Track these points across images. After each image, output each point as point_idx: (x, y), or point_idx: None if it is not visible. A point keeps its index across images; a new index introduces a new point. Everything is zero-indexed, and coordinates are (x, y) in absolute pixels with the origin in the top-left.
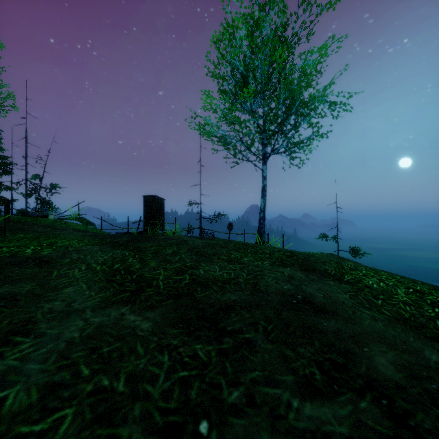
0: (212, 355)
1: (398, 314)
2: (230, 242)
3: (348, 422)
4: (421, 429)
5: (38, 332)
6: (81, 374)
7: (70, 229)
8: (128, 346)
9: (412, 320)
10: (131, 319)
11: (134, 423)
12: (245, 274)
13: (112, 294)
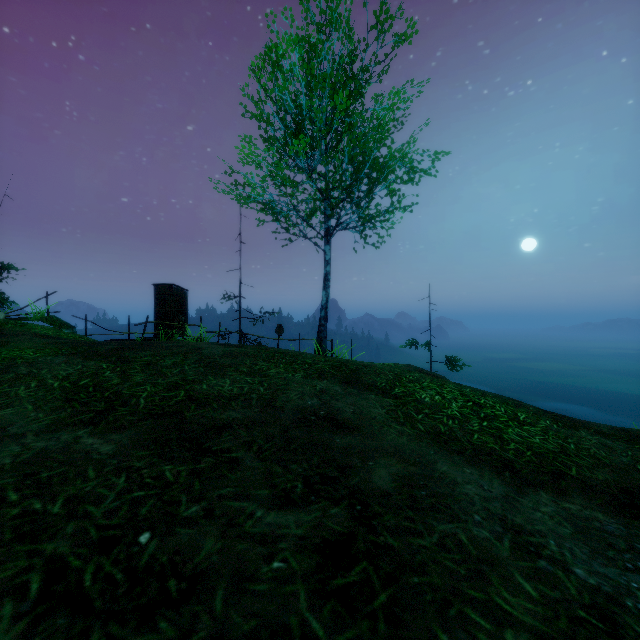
0: (182, 475)
1: (434, 428)
2: (266, 350)
3: (308, 525)
4: (381, 526)
5: None
6: (8, 499)
7: (30, 334)
8: (76, 470)
9: (446, 434)
10: (88, 443)
11: (64, 539)
12: (263, 389)
13: (68, 415)
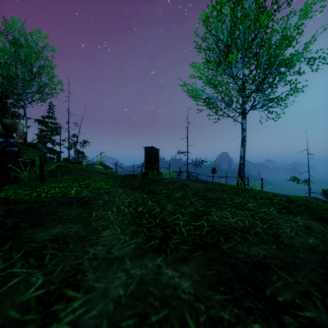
0: None
1: None
2: (224, 186)
3: None
4: None
5: (87, 285)
6: None
7: (97, 172)
8: (176, 315)
9: None
10: (169, 275)
11: None
12: (259, 223)
13: (143, 240)
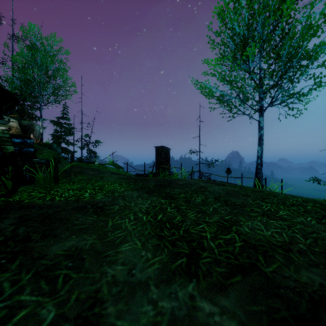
0: None
1: None
2: (245, 189)
3: None
4: None
5: (107, 323)
6: None
7: (109, 172)
8: None
9: None
10: (206, 310)
11: None
12: (300, 237)
13: (168, 258)
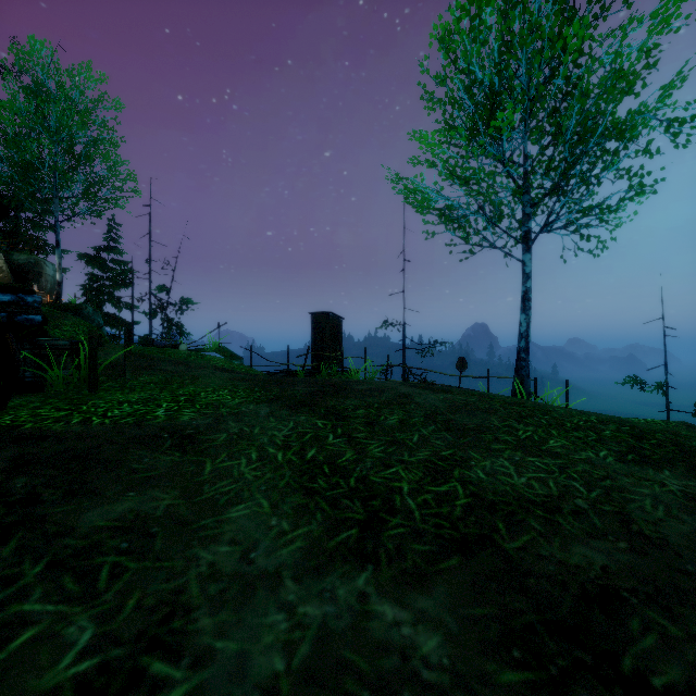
0: None
1: None
2: (489, 399)
3: None
4: None
5: (197, 645)
6: None
7: (211, 367)
8: None
9: None
10: (387, 618)
11: None
12: (580, 486)
13: (322, 530)
